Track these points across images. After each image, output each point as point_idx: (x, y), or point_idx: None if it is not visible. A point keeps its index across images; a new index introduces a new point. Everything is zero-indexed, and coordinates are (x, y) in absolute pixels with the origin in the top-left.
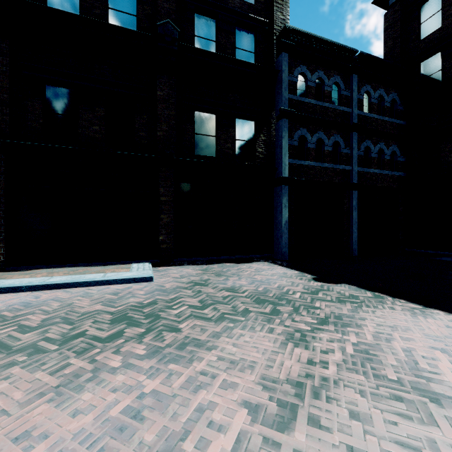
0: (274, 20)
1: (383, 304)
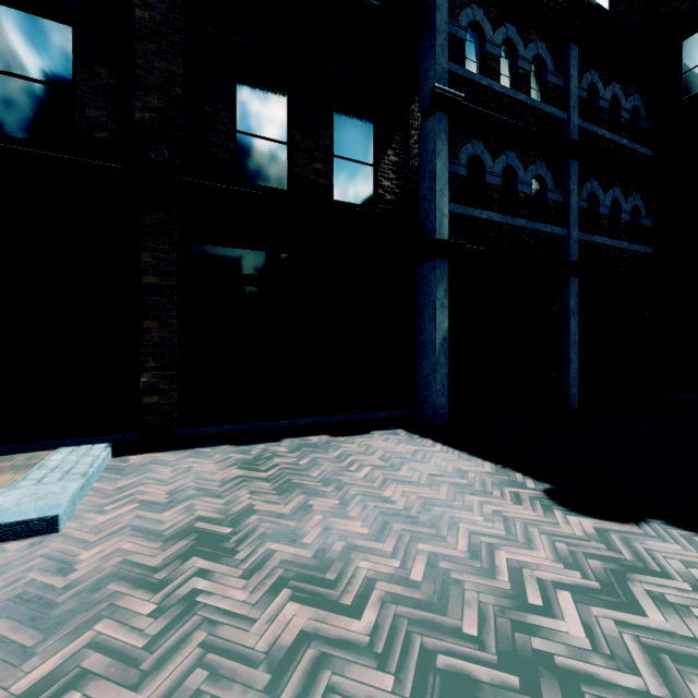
0: None
1: None
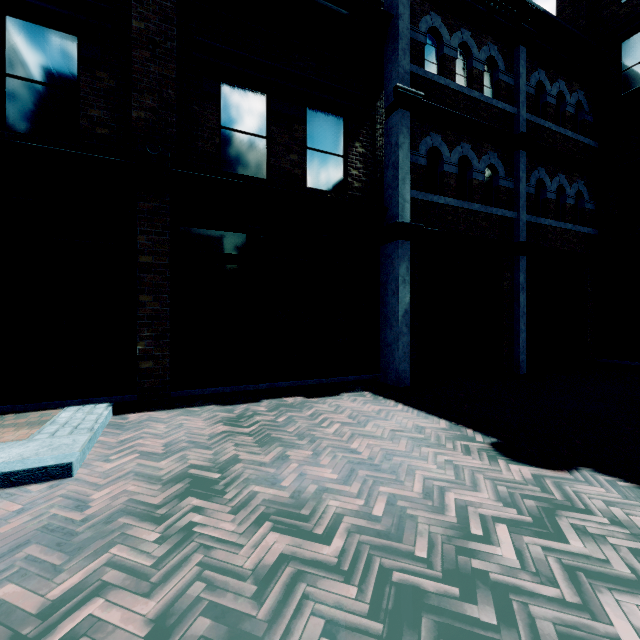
0: None
1: None
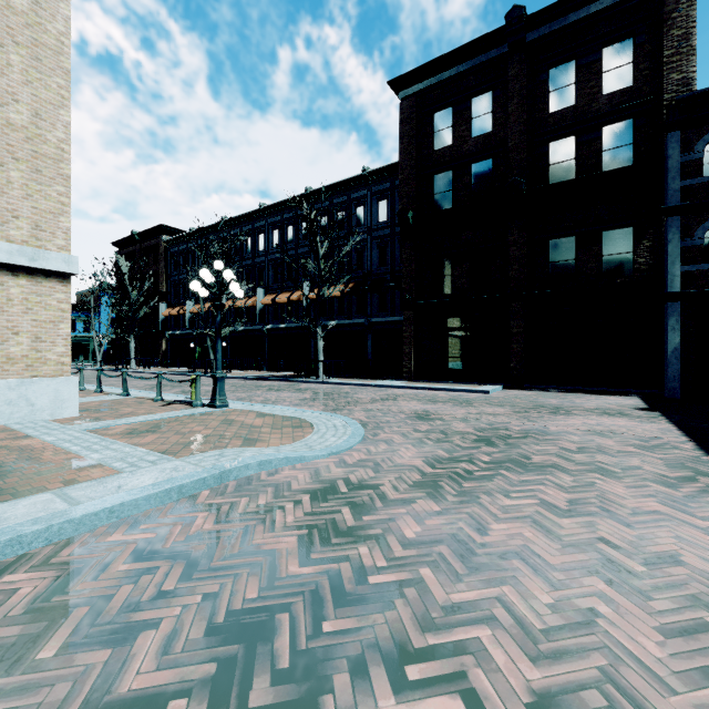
0: (663, 90)
1: (633, 418)
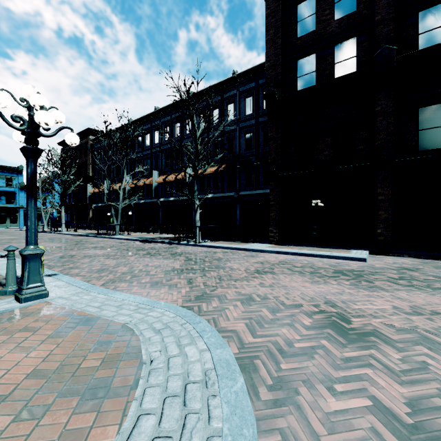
0: None
1: None
